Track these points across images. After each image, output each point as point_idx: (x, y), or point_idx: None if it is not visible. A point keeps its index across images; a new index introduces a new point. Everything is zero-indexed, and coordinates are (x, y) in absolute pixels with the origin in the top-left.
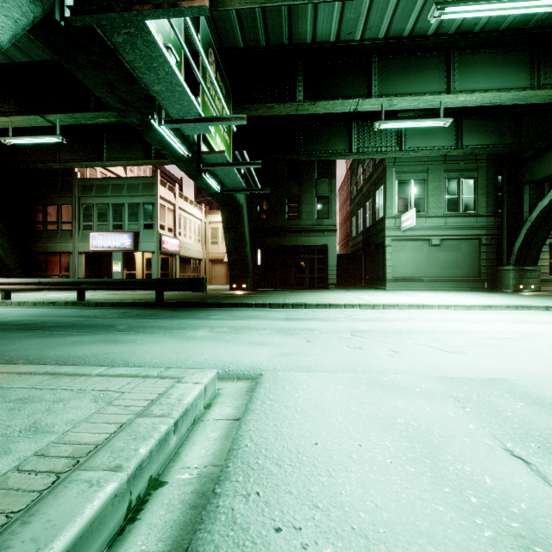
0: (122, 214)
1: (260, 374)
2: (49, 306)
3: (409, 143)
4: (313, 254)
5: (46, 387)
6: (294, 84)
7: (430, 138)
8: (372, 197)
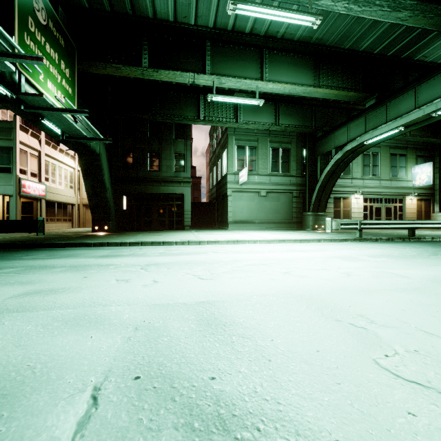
0: None
1: None
2: None
3: (243, 117)
4: (172, 201)
5: None
6: (140, 51)
7: (258, 115)
8: (221, 157)
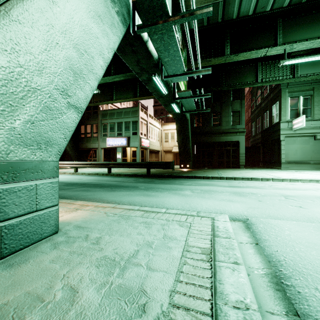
0: (121, 127)
1: (246, 219)
2: (96, 175)
3: (300, 72)
4: (229, 146)
5: (148, 217)
6: (224, 45)
7: (317, 67)
8: (269, 109)
